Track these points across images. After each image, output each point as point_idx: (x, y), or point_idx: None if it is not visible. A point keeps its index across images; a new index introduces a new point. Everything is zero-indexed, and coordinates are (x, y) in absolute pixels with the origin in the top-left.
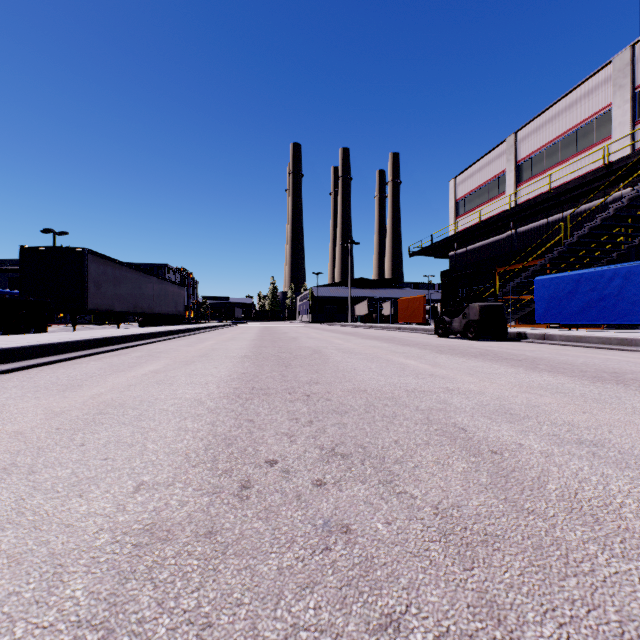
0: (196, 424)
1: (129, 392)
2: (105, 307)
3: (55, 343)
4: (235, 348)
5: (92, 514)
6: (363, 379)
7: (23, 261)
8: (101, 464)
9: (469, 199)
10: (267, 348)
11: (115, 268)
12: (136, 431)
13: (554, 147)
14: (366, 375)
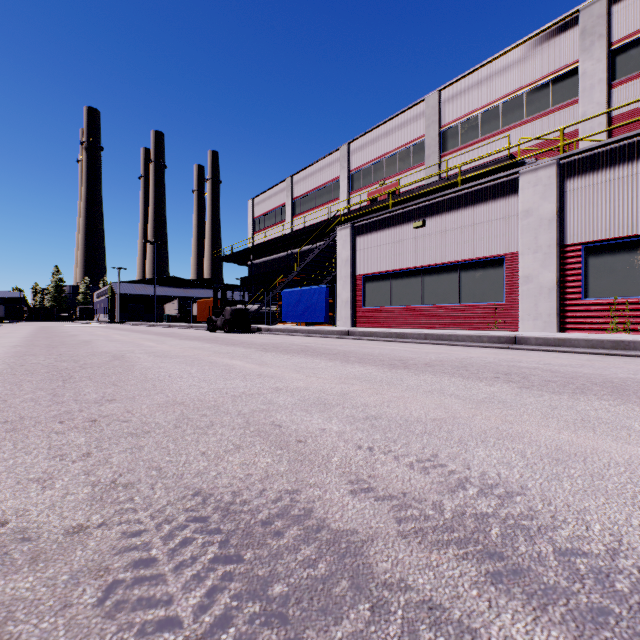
0: None
1: None
2: None
3: None
4: (5, 342)
5: None
6: (103, 349)
7: None
8: None
9: (263, 219)
10: (40, 341)
11: None
12: None
13: (313, 195)
14: (108, 348)
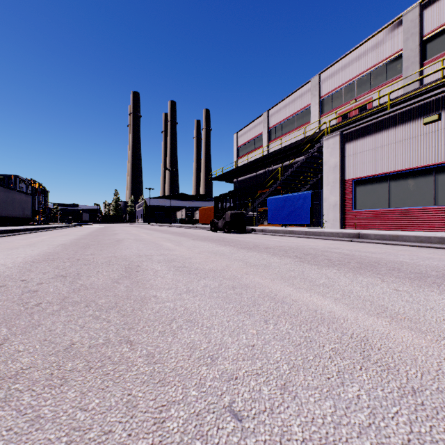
0: None
1: None
2: None
3: None
4: (61, 240)
5: None
6: (124, 252)
7: None
8: None
9: (244, 147)
10: (86, 239)
11: None
12: None
13: (286, 123)
14: (129, 250)
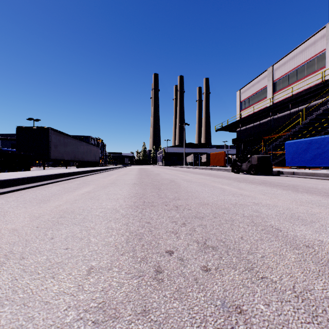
0: (117, 225)
1: (76, 204)
2: (59, 157)
3: (34, 176)
4: (128, 179)
5: (61, 293)
6: (204, 197)
7: (18, 134)
8: (64, 252)
9: (247, 101)
10: (145, 179)
11: (64, 137)
12: (83, 229)
13: (293, 73)
14: (204, 194)
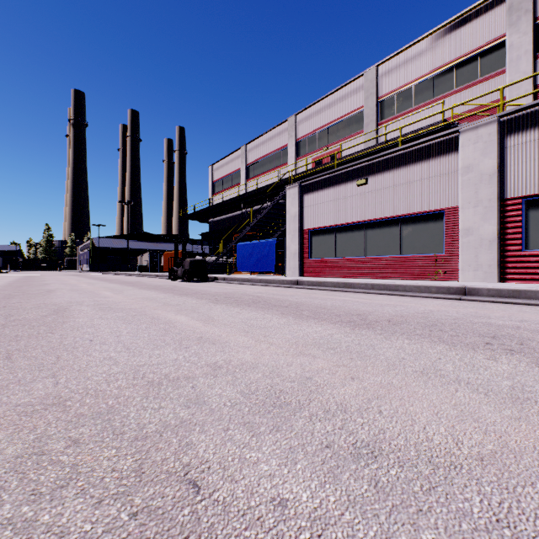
0: None
1: None
2: None
3: None
4: None
5: None
6: (55, 300)
7: None
8: None
9: (221, 183)
10: (6, 291)
11: None
12: None
13: (265, 161)
14: (61, 299)
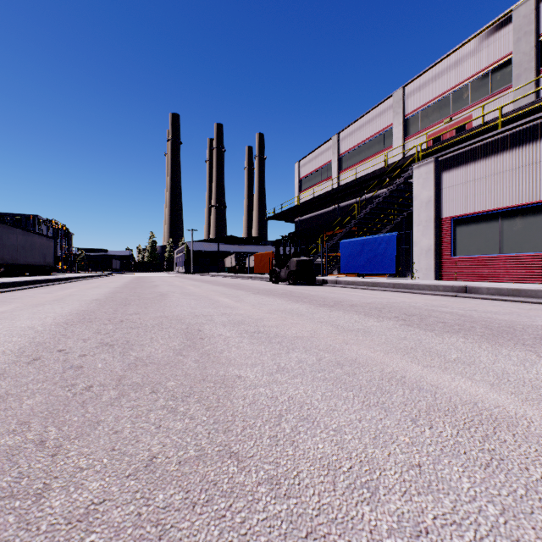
0: (20, 339)
1: None
2: None
3: None
4: (92, 294)
5: None
6: (175, 310)
7: None
8: None
9: (309, 179)
10: (122, 293)
11: None
12: None
13: (361, 148)
14: (180, 308)
